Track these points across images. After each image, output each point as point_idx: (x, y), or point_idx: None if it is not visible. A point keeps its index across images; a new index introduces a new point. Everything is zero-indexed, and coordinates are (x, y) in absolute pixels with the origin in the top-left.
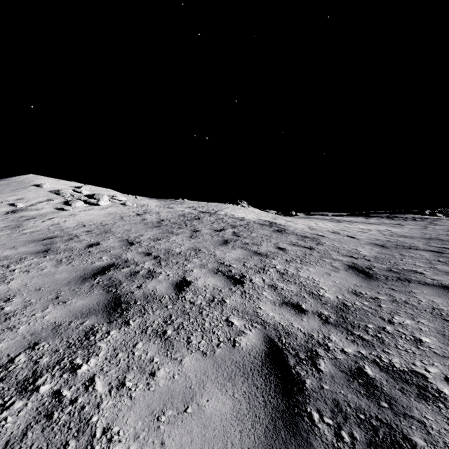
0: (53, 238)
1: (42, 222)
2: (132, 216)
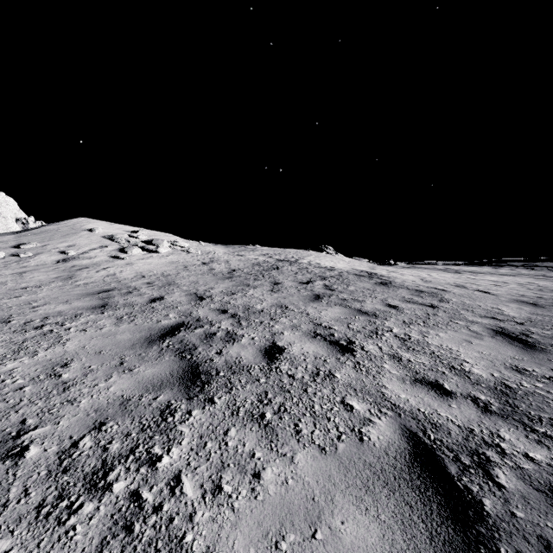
0: (110, 291)
1: (96, 273)
2: (197, 265)
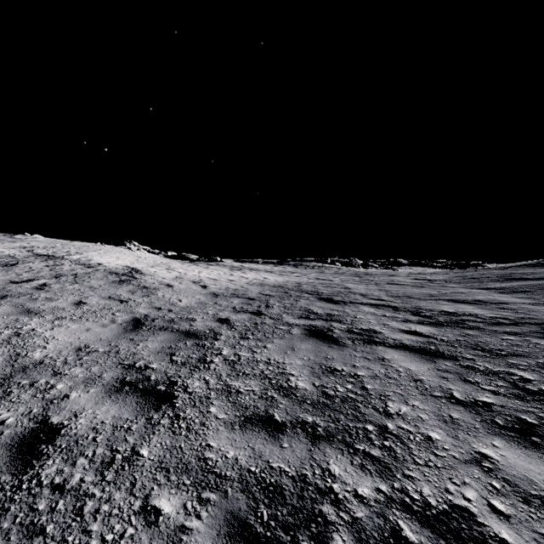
0: None
1: None
2: None
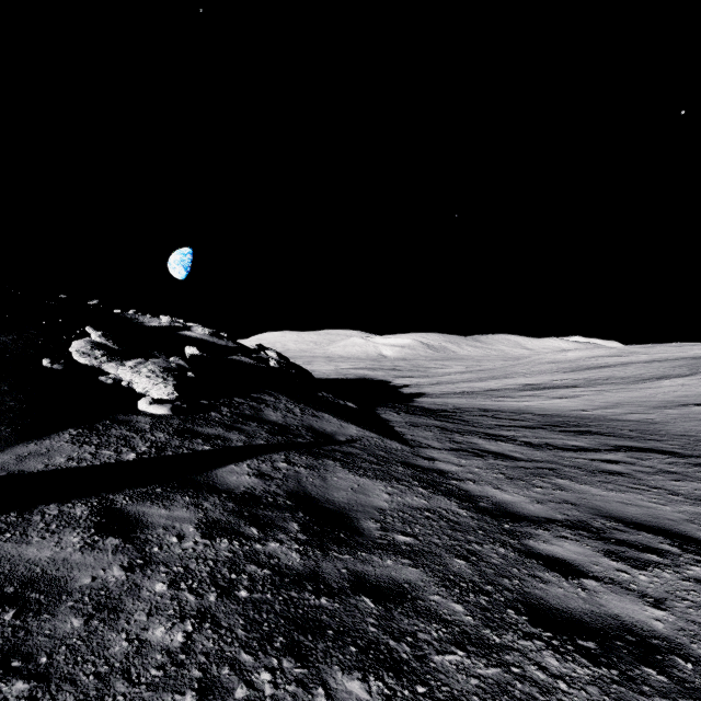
0: None
1: None
2: None
